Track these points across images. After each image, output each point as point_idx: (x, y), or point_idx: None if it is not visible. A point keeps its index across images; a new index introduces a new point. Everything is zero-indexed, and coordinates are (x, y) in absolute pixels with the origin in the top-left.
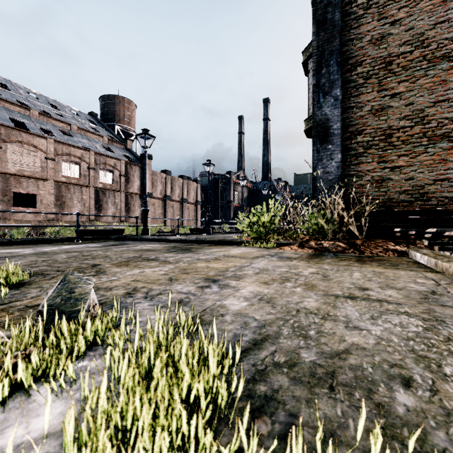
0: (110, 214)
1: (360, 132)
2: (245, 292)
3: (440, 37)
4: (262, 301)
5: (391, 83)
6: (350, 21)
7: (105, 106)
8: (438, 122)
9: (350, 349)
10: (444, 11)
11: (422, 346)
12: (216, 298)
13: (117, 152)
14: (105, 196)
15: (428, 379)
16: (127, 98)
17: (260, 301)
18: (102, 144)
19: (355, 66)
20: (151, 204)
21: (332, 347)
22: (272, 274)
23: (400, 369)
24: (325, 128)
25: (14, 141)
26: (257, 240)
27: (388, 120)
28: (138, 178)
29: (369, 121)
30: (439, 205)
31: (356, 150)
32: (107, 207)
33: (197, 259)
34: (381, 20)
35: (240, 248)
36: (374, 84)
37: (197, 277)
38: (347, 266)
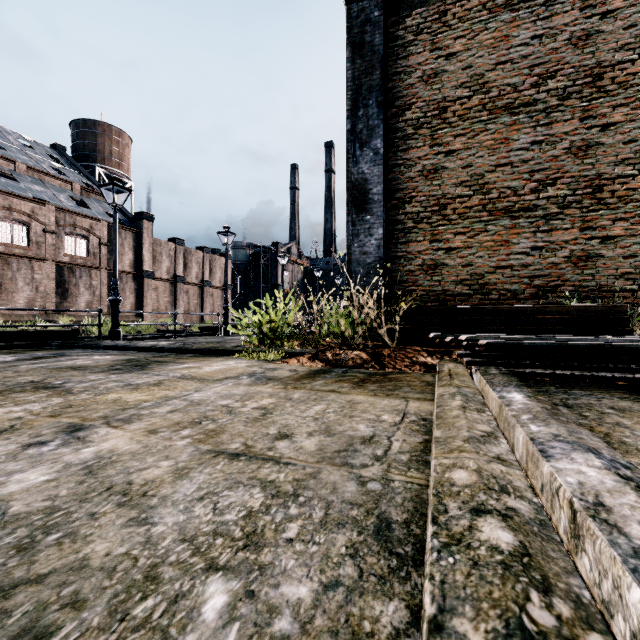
0: (83, 303)
1: (409, 199)
2: (86, 453)
3: (502, 82)
4: (84, 470)
5: (445, 137)
6: (396, 48)
7: (80, 136)
8: (500, 192)
9: (56, 571)
10: (506, 49)
11: (185, 554)
12: (16, 468)
13: (97, 208)
14: (74, 275)
15: (78, 632)
16: (115, 127)
17: (80, 470)
18: (70, 195)
19: (403, 110)
20: (153, 289)
21: (34, 569)
22: (194, 412)
23: (70, 611)
24: (363, 192)
25: None
26: (263, 348)
27: (442, 186)
28: (130, 248)
29: (420, 185)
30: (500, 300)
31: (404, 224)
32: (77, 292)
33: (126, 384)
34: (434, 51)
35: (230, 360)
36: (426, 136)
37: (60, 424)
38: (328, 392)
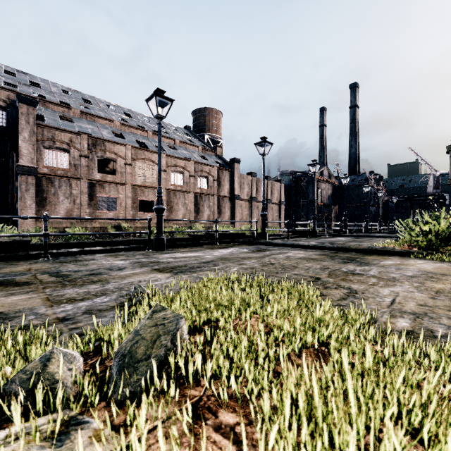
0: (206, 216)
1: None
2: None
3: None
4: None
5: None
6: None
7: (197, 119)
8: None
9: None
10: None
11: None
12: None
13: (210, 159)
14: (202, 200)
15: None
16: (214, 109)
17: None
18: (198, 154)
19: None
20: (239, 206)
21: None
22: None
23: None
24: None
25: (140, 158)
26: (425, 250)
27: None
28: (228, 181)
29: None
30: None
31: None
32: (203, 209)
33: (408, 276)
34: None
35: (412, 260)
36: None
37: None
38: None
